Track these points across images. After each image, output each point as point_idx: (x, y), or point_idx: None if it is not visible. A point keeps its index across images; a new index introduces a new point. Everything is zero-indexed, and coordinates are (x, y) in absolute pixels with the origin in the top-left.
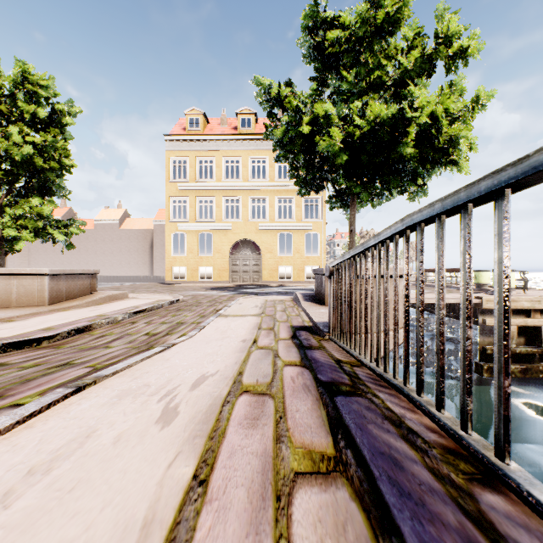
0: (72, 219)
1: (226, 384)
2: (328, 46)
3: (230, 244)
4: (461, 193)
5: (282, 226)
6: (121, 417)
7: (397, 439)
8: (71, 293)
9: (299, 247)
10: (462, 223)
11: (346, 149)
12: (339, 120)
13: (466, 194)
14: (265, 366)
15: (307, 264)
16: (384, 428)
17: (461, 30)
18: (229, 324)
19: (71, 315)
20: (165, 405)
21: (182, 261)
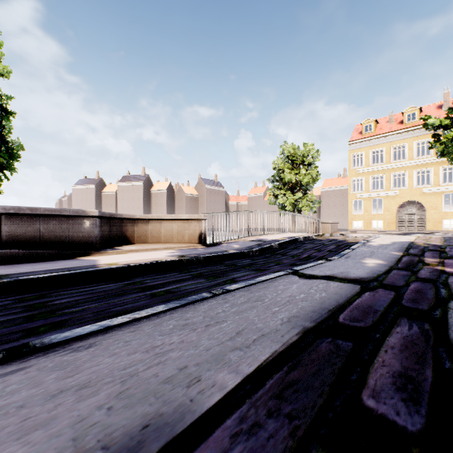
0: (316, 200)
1: None
2: None
3: (396, 205)
4: None
5: (447, 188)
6: None
7: None
8: (334, 230)
9: None
10: None
11: None
12: None
13: None
14: None
15: None
16: None
17: None
18: None
19: None
20: None
21: (360, 217)
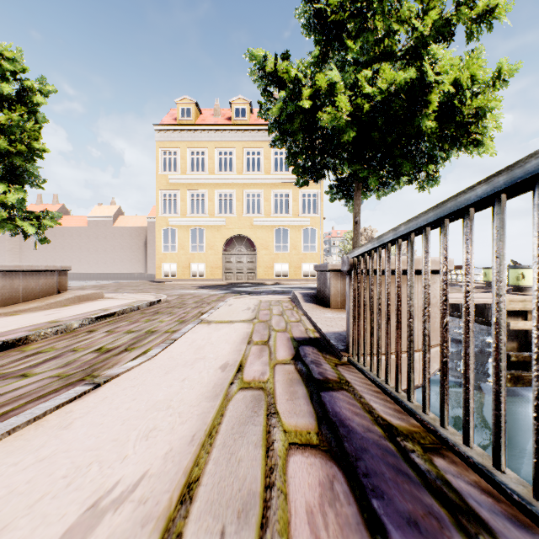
0: (46, 210)
1: None
2: (331, 13)
3: (223, 240)
4: None
5: (278, 221)
6: None
7: None
8: (31, 292)
9: (295, 243)
10: None
11: (354, 124)
12: (346, 89)
13: None
14: (250, 451)
15: (304, 261)
16: None
17: None
18: (210, 335)
19: (16, 321)
20: None
21: (173, 258)
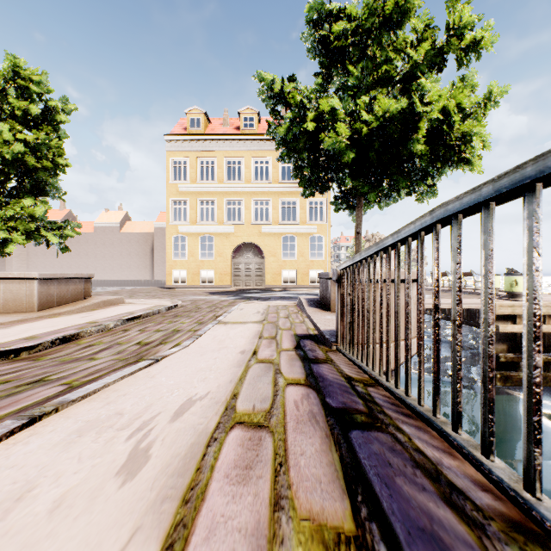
0: (67, 221)
1: (216, 412)
2: (334, 39)
3: (232, 247)
4: (526, 167)
5: (286, 228)
6: (74, 464)
7: (438, 504)
8: (63, 298)
9: (303, 250)
10: (527, 210)
11: (353, 147)
12: (346, 116)
13: (536, 169)
14: (265, 385)
15: (311, 268)
16: (418, 482)
17: (474, 20)
18: (228, 332)
19: (60, 322)
20: (135, 446)
21: (183, 265)
